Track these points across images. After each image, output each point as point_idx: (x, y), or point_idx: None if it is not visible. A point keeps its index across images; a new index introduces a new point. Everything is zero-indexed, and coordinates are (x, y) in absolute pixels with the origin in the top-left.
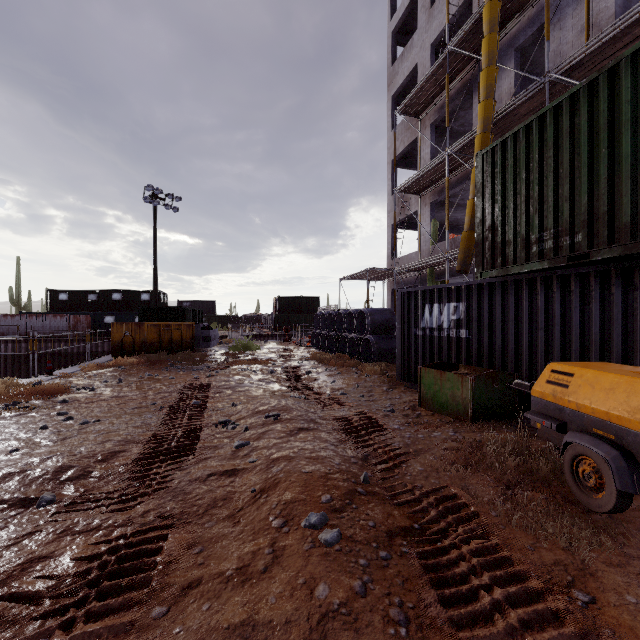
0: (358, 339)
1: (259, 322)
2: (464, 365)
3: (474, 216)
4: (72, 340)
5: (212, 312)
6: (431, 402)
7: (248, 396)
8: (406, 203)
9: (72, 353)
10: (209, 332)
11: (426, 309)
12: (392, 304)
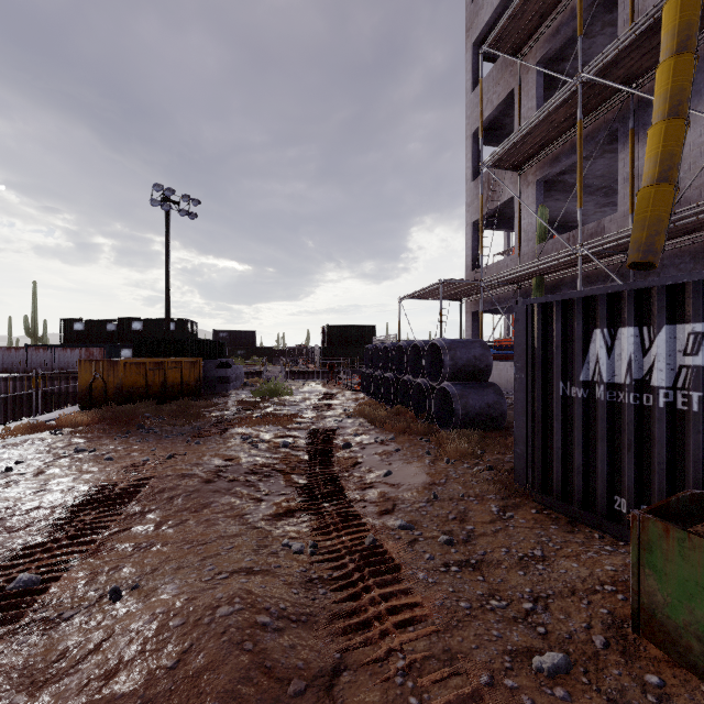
0: (428, 387)
1: (305, 355)
2: None
3: (668, 154)
4: None
5: (252, 344)
6: (698, 646)
7: (191, 535)
8: (495, 188)
9: None
10: (226, 371)
11: (595, 340)
12: (473, 333)
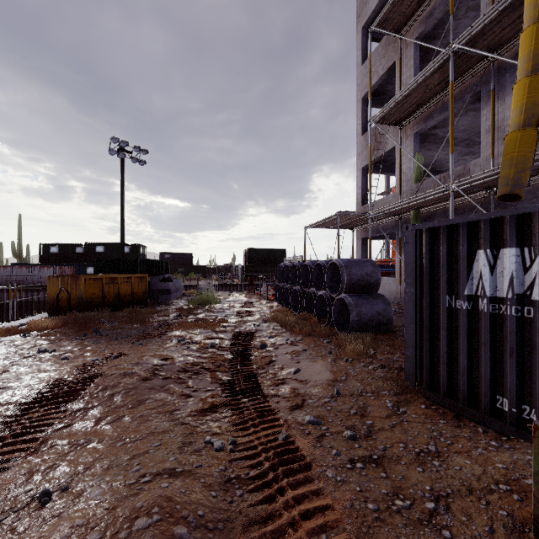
0: (329, 298)
1: (231, 272)
2: None
3: (532, 104)
4: None
5: (190, 263)
6: None
7: (125, 431)
8: (381, 140)
9: None
10: (168, 284)
11: (478, 259)
12: (363, 254)
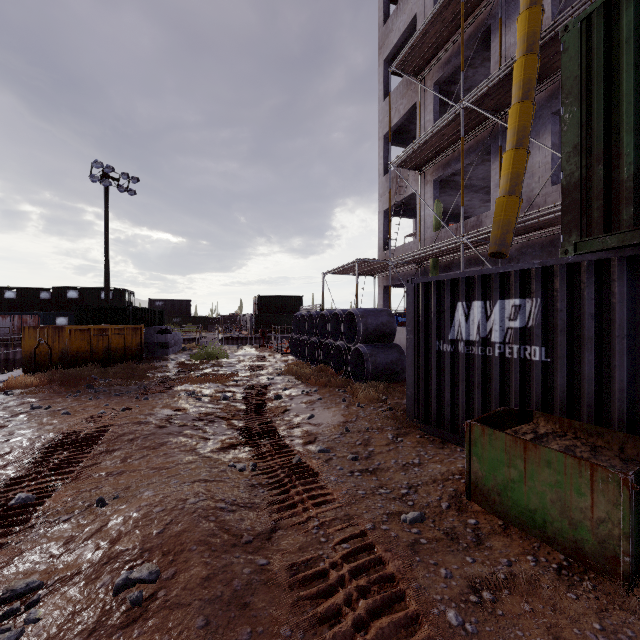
0: (346, 348)
1: (238, 323)
2: (545, 414)
3: (515, 174)
4: (14, 345)
5: (187, 312)
6: (498, 499)
7: (154, 464)
8: (402, 183)
9: (14, 360)
10: (166, 337)
11: (458, 310)
12: (385, 303)
